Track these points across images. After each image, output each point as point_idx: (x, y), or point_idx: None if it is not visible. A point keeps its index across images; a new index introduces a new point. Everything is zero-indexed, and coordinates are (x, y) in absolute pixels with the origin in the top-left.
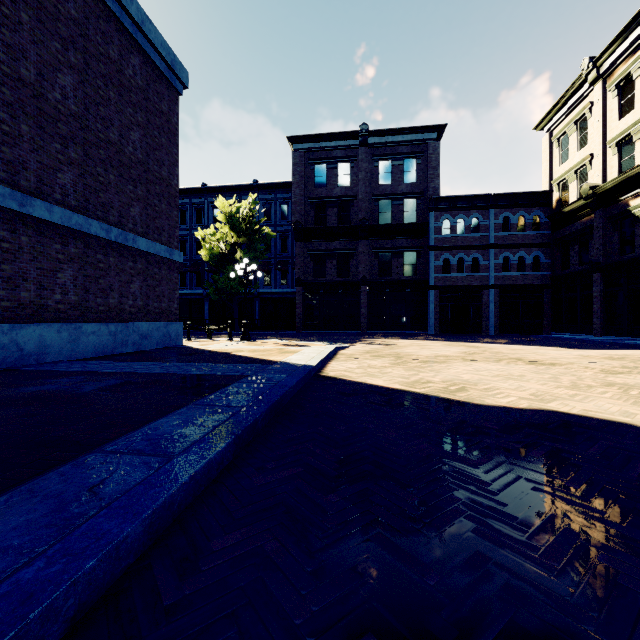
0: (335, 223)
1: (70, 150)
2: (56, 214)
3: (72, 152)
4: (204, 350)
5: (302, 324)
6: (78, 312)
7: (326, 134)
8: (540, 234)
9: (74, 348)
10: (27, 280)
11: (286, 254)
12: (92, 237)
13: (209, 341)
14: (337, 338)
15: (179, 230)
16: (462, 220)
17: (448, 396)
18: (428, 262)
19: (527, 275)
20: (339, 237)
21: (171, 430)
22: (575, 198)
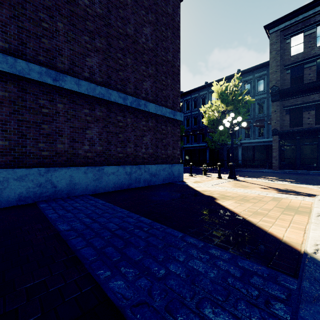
0: (313, 79)
1: (96, 41)
2: (83, 87)
3: (98, 43)
4: (193, 190)
5: (278, 164)
6: (102, 158)
7: (303, 7)
8: None
9: (98, 184)
10: (62, 136)
11: (262, 114)
12: (113, 104)
13: (203, 177)
14: None
15: (193, 112)
16: None
17: None
18: None
19: None
20: (317, 90)
21: None
22: None
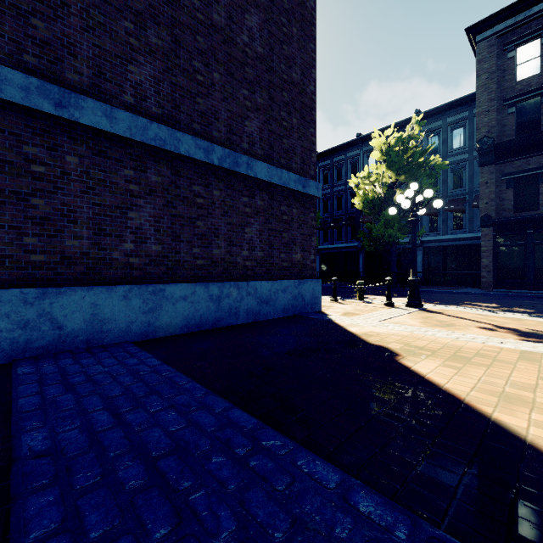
0: None
1: (149, 33)
2: (121, 122)
3: (153, 36)
4: (343, 332)
5: (492, 279)
6: (162, 268)
7: None
8: None
9: (152, 321)
10: (77, 222)
11: (460, 190)
12: (185, 160)
13: (359, 304)
14: None
15: (335, 187)
16: None
17: None
18: None
19: None
20: None
21: None
22: None
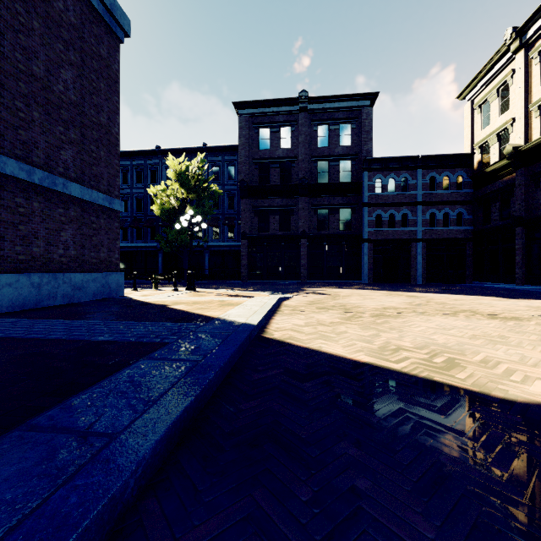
0: (277, 182)
1: None
2: None
3: None
4: (141, 302)
5: (247, 274)
6: None
7: (269, 100)
8: (463, 192)
9: None
10: None
11: (233, 211)
12: (8, 178)
13: (154, 291)
14: (279, 287)
15: (135, 188)
16: (393, 179)
17: (445, 379)
18: (362, 218)
19: (451, 230)
20: (281, 195)
21: None
22: (496, 159)
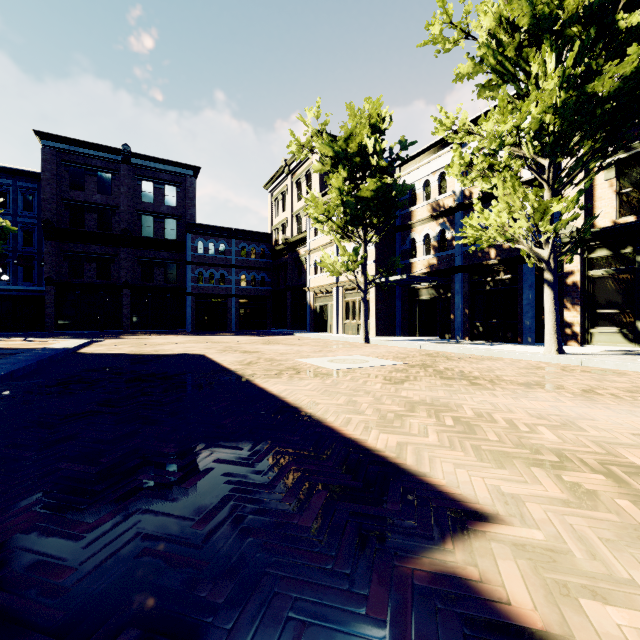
0: (95, 228)
1: None
2: None
3: None
4: None
5: (54, 324)
6: None
7: (84, 141)
8: (265, 261)
9: None
10: None
11: (31, 249)
12: None
13: None
14: (96, 336)
15: None
16: (213, 244)
17: (146, 353)
18: (186, 273)
19: (257, 289)
20: (99, 242)
21: (3, 362)
22: (282, 242)
